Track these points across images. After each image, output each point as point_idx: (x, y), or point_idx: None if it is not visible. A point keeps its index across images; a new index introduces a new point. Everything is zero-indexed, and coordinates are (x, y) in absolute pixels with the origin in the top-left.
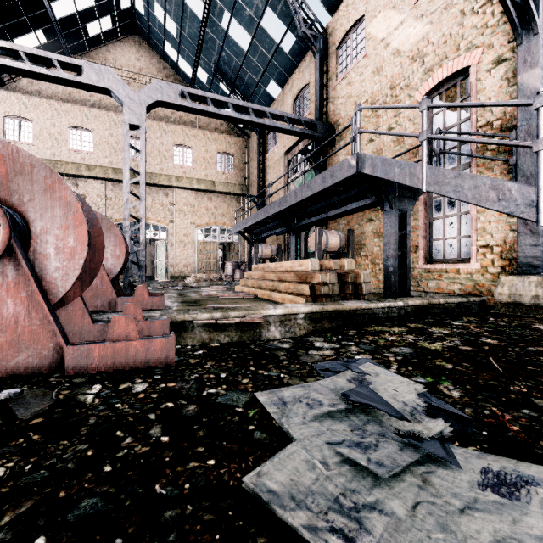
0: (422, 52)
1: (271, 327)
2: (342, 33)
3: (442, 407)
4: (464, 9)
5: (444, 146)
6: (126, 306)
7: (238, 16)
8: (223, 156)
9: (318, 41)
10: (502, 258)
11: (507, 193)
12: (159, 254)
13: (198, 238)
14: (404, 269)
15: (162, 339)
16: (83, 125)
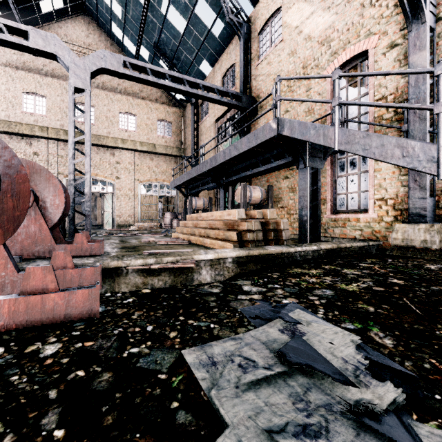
0: (329, 37)
1: (202, 270)
2: (263, 21)
3: (383, 362)
4: (364, 2)
5: (347, 116)
6: (55, 254)
7: (175, 3)
8: (163, 123)
9: (243, 28)
10: (395, 209)
11: (411, 150)
12: (106, 206)
13: (141, 192)
14: (316, 218)
15: (85, 290)
16: (36, 91)
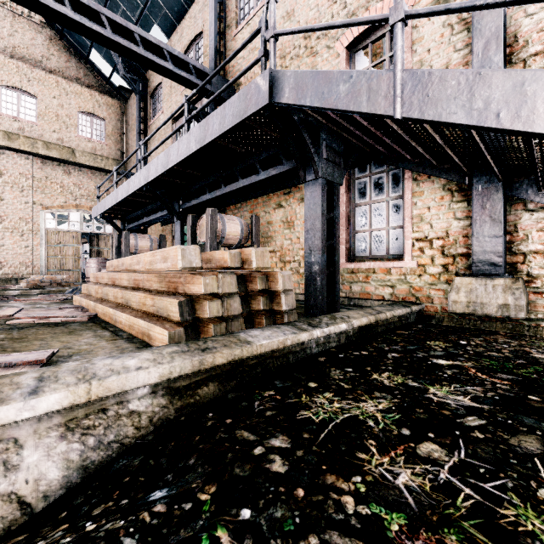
0: None
1: (21, 452)
2: None
3: None
4: None
5: None
6: None
7: None
8: (89, 118)
9: None
10: (444, 254)
11: None
12: None
13: (46, 225)
14: (332, 268)
15: None
16: None
